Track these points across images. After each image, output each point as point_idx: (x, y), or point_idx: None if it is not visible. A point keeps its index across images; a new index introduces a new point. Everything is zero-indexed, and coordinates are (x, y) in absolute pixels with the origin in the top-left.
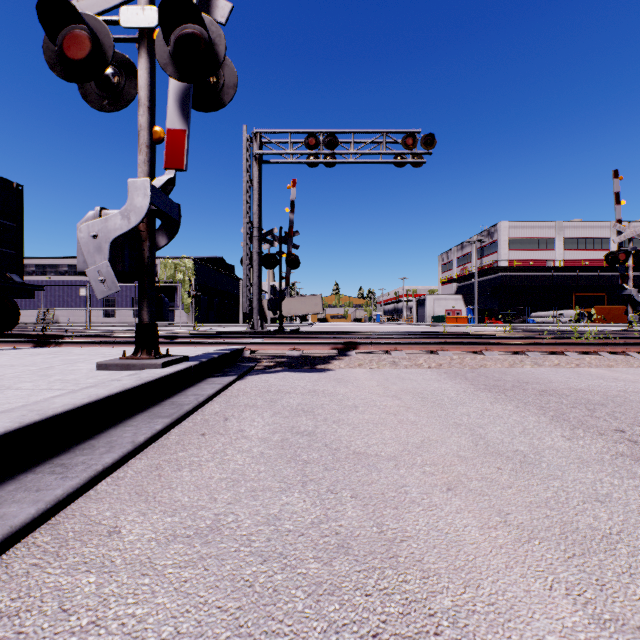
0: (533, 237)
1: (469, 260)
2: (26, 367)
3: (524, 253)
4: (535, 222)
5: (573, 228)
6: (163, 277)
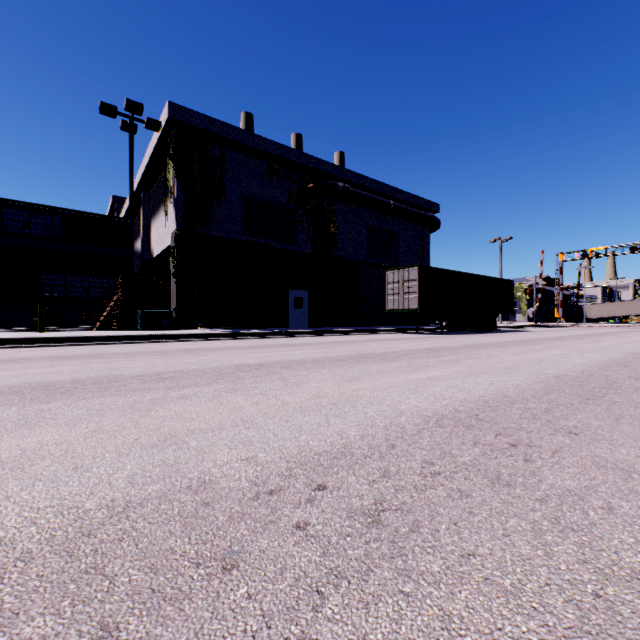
0: None
1: None
2: None
3: None
4: None
5: None
6: None
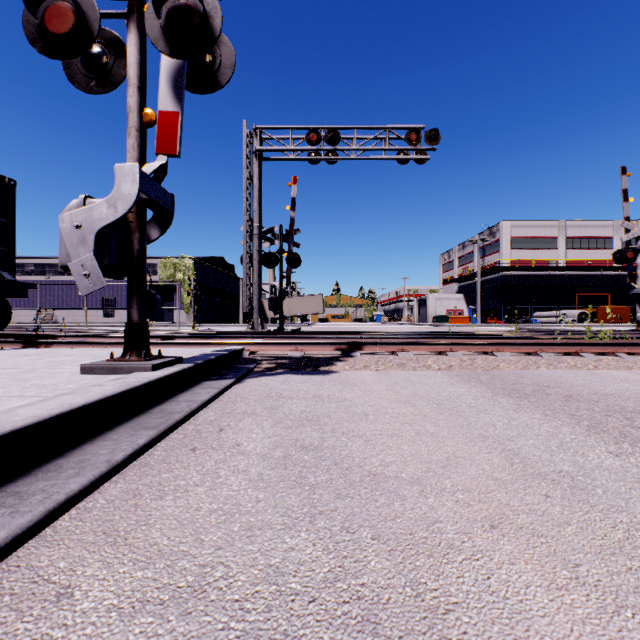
0: (535, 236)
1: (471, 260)
2: (5, 370)
3: (526, 252)
4: (537, 221)
5: (576, 227)
6: (163, 277)
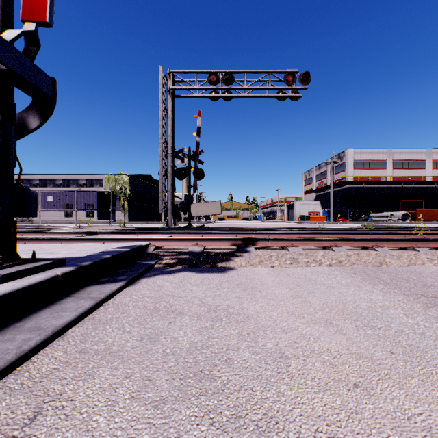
0: (371, 160)
1: (325, 176)
2: None
3: (364, 171)
4: (372, 149)
5: (399, 153)
6: (107, 188)
